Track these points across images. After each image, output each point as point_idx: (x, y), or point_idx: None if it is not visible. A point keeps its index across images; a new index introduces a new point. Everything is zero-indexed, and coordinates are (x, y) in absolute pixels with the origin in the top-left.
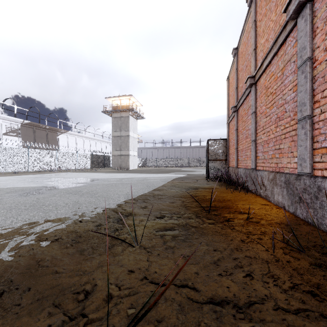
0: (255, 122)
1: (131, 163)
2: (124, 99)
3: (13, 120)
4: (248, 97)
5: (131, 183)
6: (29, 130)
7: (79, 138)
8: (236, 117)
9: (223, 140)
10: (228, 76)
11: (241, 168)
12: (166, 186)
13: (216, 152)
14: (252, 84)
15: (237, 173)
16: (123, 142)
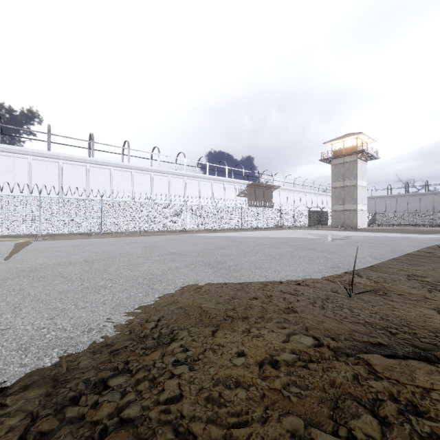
0: None
1: (358, 220)
2: (348, 140)
3: (242, 183)
4: None
5: (397, 240)
6: (251, 189)
7: (289, 192)
8: None
9: None
10: None
11: None
12: None
13: None
14: None
15: None
16: (347, 194)
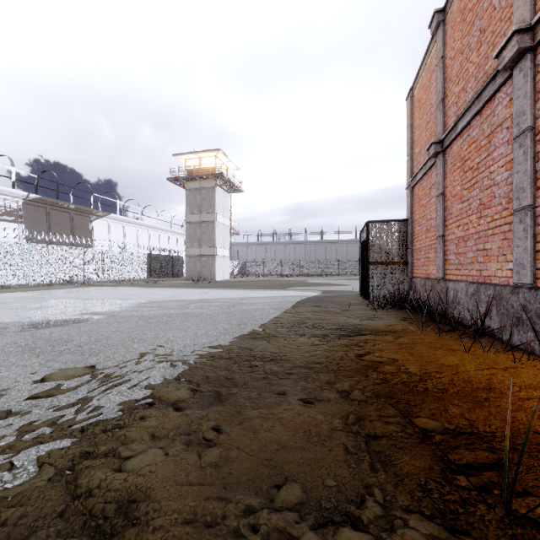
0: (533, 157)
1: (218, 269)
2: (206, 158)
3: (8, 193)
4: (492, 104)
5: (206, 313)
6: (39, 211)
7: (129, 226)
8: (441, 167)
9: (398, 222)
10: (411, 90)
11: (460, 281)
12: (283, 324)
13: (384, 246)
14: (524, 51)
15: (442, 292)
16: (204, 233)
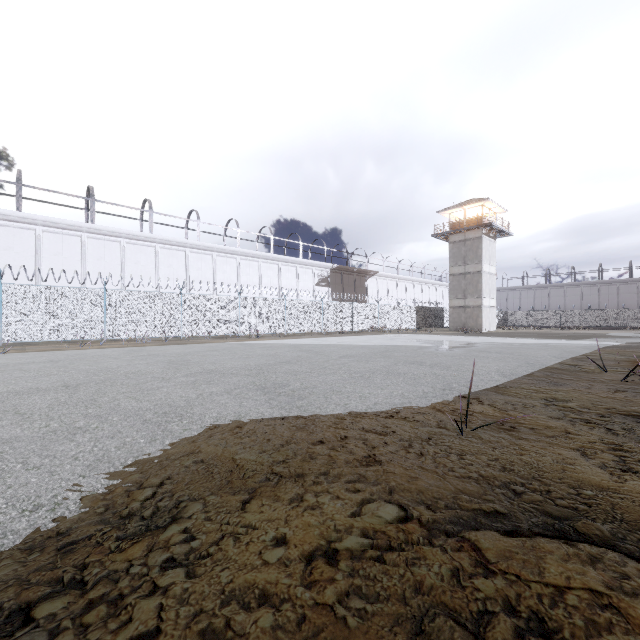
0: None
1: (484, 320)
2: (471, 208)
3: (323, 266)
4: None
5: (534, 348)
6: (337, 276)
7: (391, 281)
8: None
9: None
10: None
11: None
12: (597, 353)
13: None
14: None
15: None
16: (469, 284)
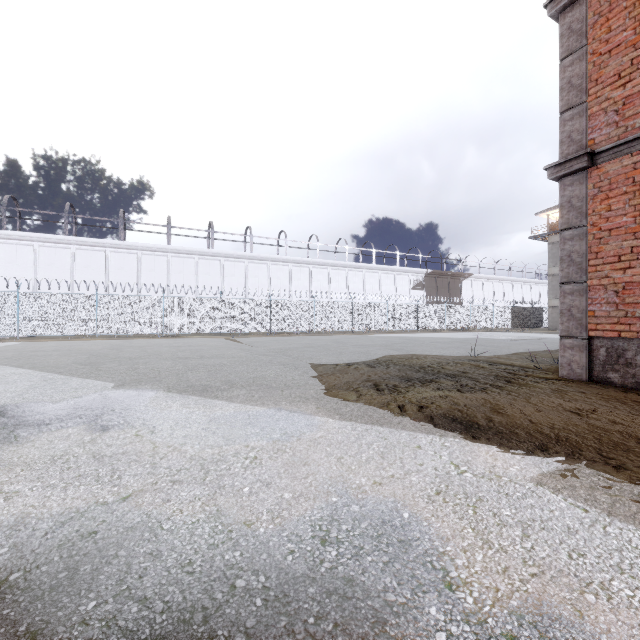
0: None
1: None
2: None
3: (418, 272)
4: None
5: None
6: (431, 280)
7: (487, 282)
8: None
9: None
10: None
11: None
12: None
13: None
14: None
15: None
16: None
